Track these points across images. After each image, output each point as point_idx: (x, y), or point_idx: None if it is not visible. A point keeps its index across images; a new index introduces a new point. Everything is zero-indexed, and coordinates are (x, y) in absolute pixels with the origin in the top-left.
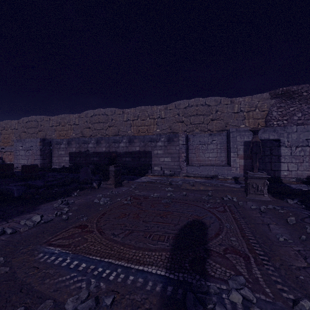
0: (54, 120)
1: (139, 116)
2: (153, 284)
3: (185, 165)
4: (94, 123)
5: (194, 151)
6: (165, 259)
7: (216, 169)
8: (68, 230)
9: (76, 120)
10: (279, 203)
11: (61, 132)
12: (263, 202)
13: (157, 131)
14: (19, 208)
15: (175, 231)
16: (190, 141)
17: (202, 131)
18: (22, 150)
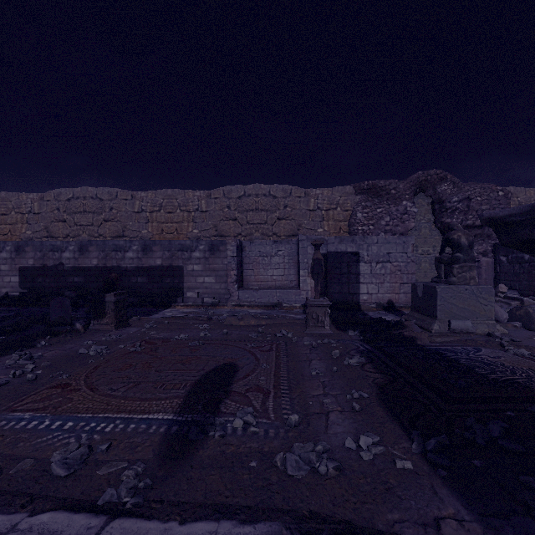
0: None
1: (163, 205)
2: (157, 427)
3: (236, 289)
4: (74, 213)
5: (252, 266)
6: (177, 405)
7: (281, 293)
8: (40, 392)
9: (34, 205)
10: (339, 336)
11: None
12: (323, 336)
13: (194, 232)
14: None
15: (197, 378)
16: (245, 250)
17: (265, 235)
18: None
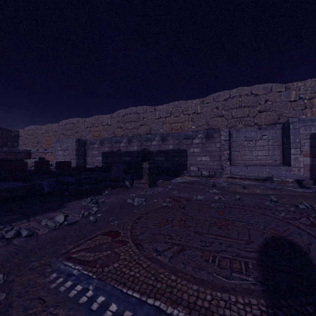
0: (89, 122)
1: (172, 112)
2: None
3: (229, 165)
4: (125, 123)
5: (238, 149)
6: None
7: (270, 169)
8: (95, 238)
9: (108, 121)
10: None
11: (95, 133)
12: None
13: (192, 128)
14: (45, 205)
15: (253, 254)
16: (232, 137)
17: (247, 126)
18: (60, 150)
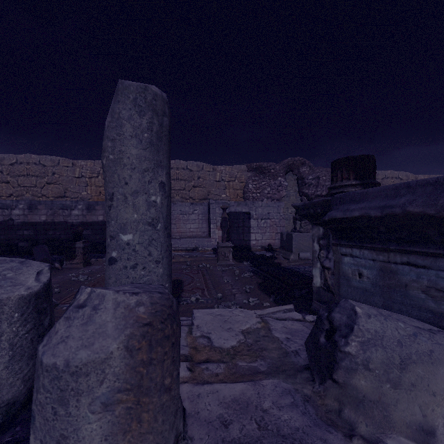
0: None
1: (101, 172)
2: None
3: None
4: (17, 176)
5: (175, 221)
6: None
7: (197, 241)
8: (71, 297)
9: None
10: (238, 265)
11: None
12: (228, 265)
13: None
14: None
15: None
16: None
17: (184, 198)
18: None
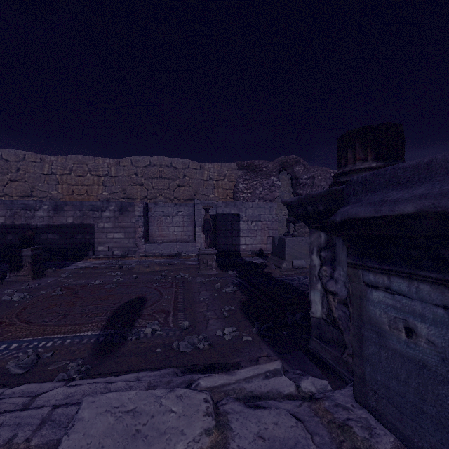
0: None
1: (73, 169)
2: (88, 339)
3: (143, 243)
4: None
5: (157, 224)
6: (101, 325)
7: (180, 246)
8: None
9: None
10: (222, 275)
11: None
12: (211, 275)
13: (104, 194)
14: None
15: (115, 308)
16: (151, 211)
17: (168, 199)
18: None
